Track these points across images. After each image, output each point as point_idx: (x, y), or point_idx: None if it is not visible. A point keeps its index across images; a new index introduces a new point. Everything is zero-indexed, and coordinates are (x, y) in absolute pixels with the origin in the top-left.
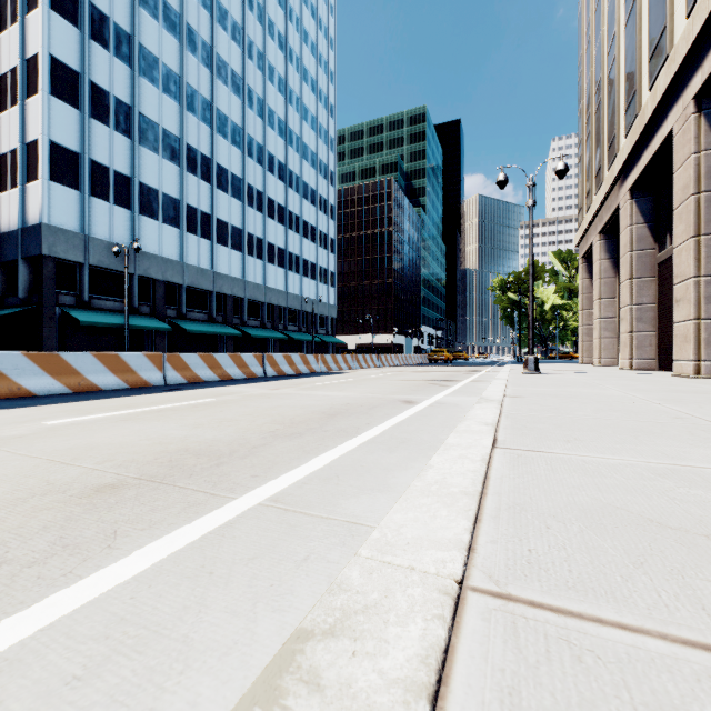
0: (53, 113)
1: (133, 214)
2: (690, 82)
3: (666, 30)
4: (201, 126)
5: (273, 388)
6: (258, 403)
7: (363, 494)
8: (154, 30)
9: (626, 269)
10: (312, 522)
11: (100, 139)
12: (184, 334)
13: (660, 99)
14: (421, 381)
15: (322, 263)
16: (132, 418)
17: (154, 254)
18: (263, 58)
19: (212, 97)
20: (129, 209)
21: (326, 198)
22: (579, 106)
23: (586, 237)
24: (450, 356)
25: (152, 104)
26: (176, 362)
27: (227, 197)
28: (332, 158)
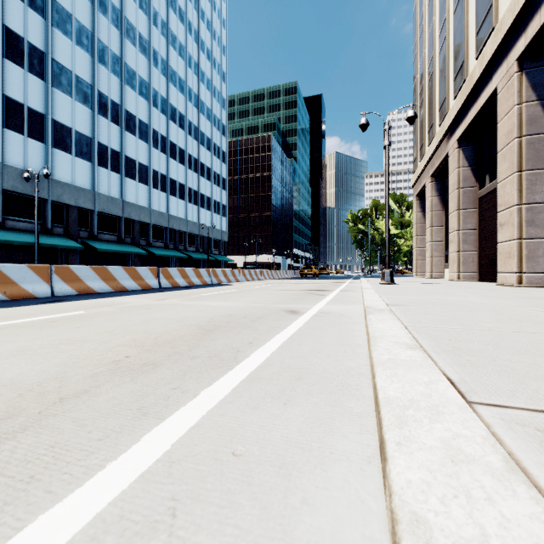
0: None
1: (47, 147)
2: (514, 47)
3: (492, 8)
4: (111, 76)
5: (160, 298)
6: (131, 316)
7: None
8: None
9: (454, 202)
10: None
11: (14, 78)
12: (96, 253)
13: (487, 63)
14: (299, 291)
15: (216, 198)
16: None
17: (68, 183)
18: (167, 27)
19: (121, 53)
20: (43, 142)
21: (219, 146)
22: (414, 80)
23: (419, 180)
24: (317, 271)
25: (65, 53)
26: (65, 274)
27: (134, 138)
28: (224, 114)
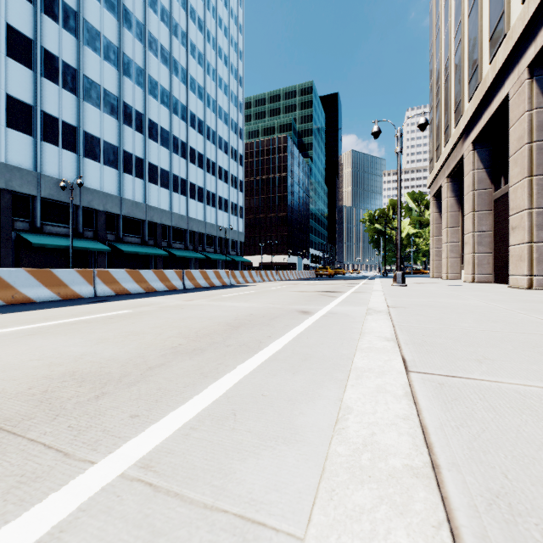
0: (10, 72)
1: (79, 157)
2: (524, 55)
3: (504, 15)
4: (136, 88)
5: (188, 299)
6: (170, 314)
7: (265, 449)
8: (97, 9)
9: (469, 204)
10: (188, 522)
11: (50, 95)
12: (122, 255)
13: (499, 69)
14: (312, 292)
15: (233, 200)
16: (41, 332)
17: (97, 190)
18: (186, 37)
19: (145, 65)
20: (75, 152)
21: (236, 149)
22: (430, 80)
23: (436, 180)
24: (332, 271)
25: (95, 69)
26: (105, 277)
27: (157, 145)
28: (241, 118)
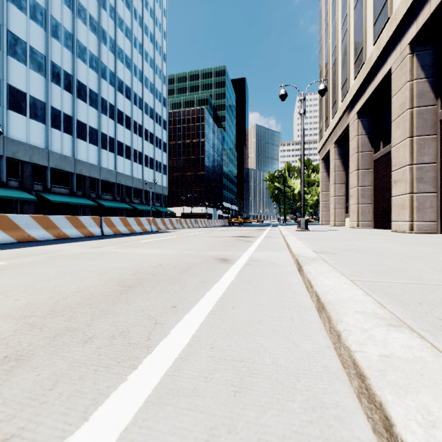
0: None
1: (2, 109)
2: (406, 33)
3: (387, 1)
4: (64, 50)
5: (96, 246)
6: (50, 268)
7: None
8: None
9: (354, 164)
10: None
11: None
12: (50, 204)
13: (383, 48)
14: (228, 237)
15: (158, 158)
16: None
17: (22, 142)
18: (115, 11)
19: (73, 30)
20: None
21: (160, 115)
22: (320, 65)
23: (324, 146)
24: (242, 220)
25: (20, 26)
26: (2, 223)
27: (85, 105)
28: (165, 89)
